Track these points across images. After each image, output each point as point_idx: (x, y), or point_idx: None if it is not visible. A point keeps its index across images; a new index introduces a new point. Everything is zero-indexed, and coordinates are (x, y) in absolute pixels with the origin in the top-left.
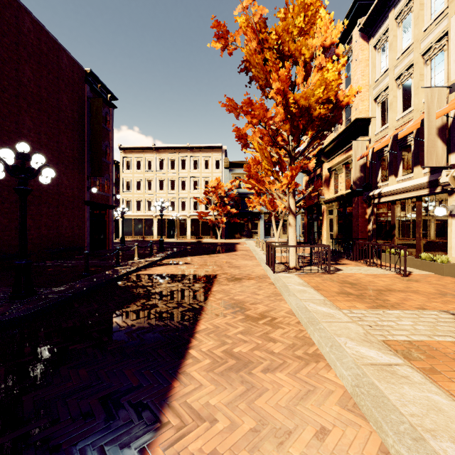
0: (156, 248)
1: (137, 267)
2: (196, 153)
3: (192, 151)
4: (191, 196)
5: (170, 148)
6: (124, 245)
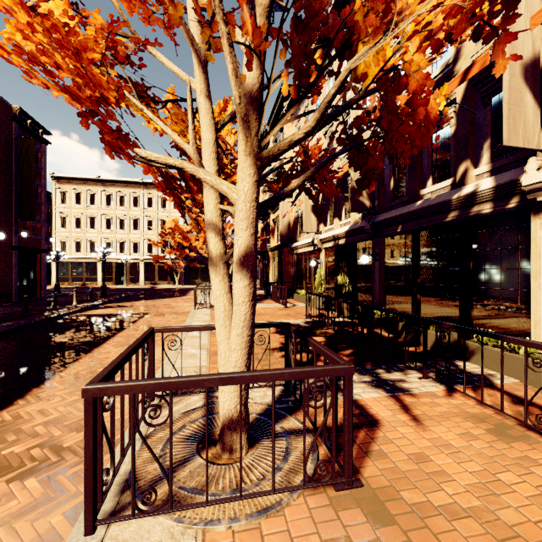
0: (99, 295)
1: (76, 310)
2: (151, 189)
3: (146, 187)
4: (145, 237)
5: (120, 182)
6: (60, 293)
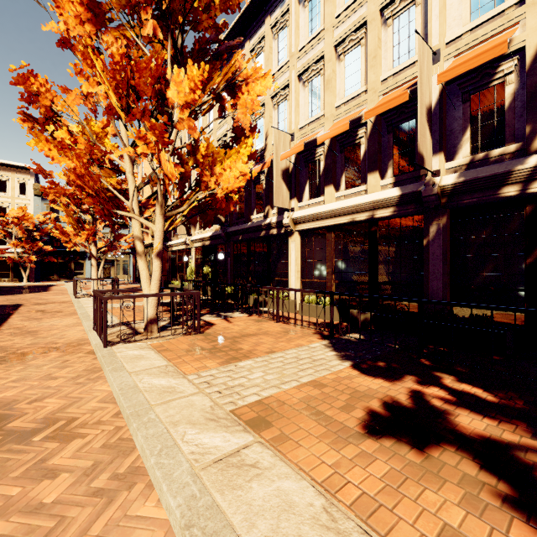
0: None
1: None
2: None
3: None
4: None
5: None
6: None
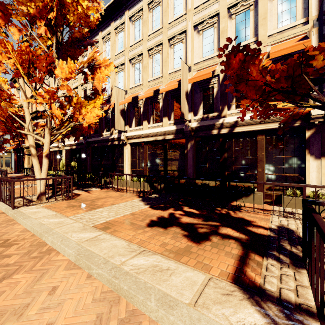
0: None
1: None
2: None
3: None
4: None
5: None
6: None
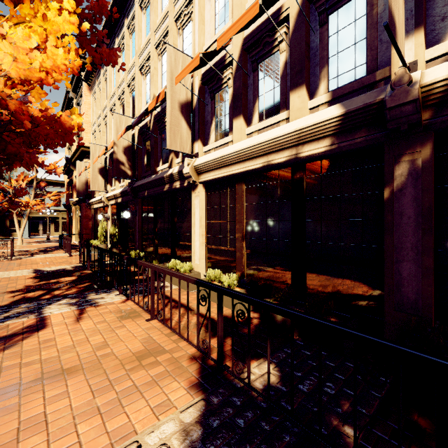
0: None
1: None
2: None
3: None
4: None
5: None
6: None
